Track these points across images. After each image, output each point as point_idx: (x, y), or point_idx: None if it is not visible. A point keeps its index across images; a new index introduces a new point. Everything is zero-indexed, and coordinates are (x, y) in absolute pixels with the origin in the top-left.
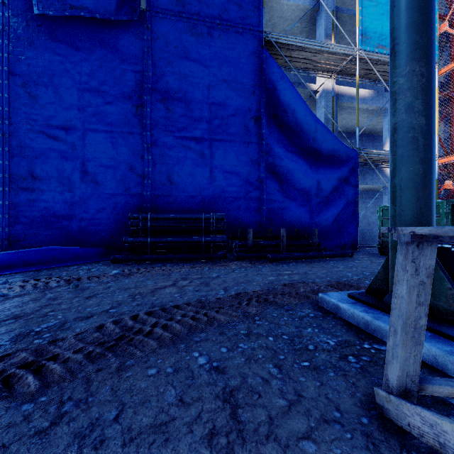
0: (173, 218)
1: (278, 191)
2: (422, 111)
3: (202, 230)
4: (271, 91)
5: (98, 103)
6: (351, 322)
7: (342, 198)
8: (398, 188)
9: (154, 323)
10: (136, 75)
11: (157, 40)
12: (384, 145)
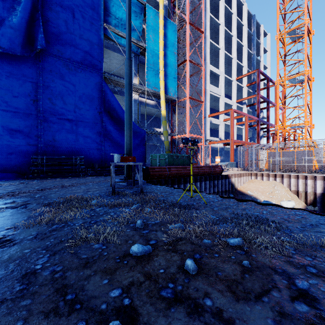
0: (57, 158)
1: (110, 146)
2: (129, 140)
3: (72, 164)
4: (107, 101)
5: (8, 96)
6: (117, 183)
7: (139, 150)
8: (126, 155)
9: (69, 185)
10: (33, 84)
11: (46, 68)
12: (161, 126)
